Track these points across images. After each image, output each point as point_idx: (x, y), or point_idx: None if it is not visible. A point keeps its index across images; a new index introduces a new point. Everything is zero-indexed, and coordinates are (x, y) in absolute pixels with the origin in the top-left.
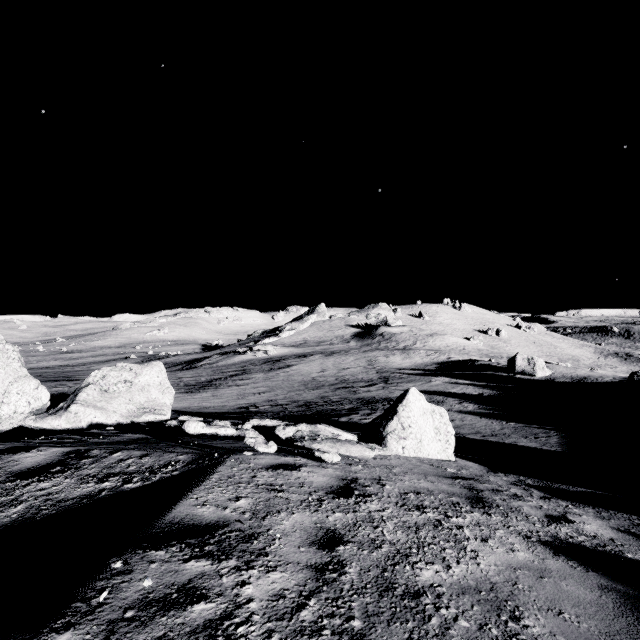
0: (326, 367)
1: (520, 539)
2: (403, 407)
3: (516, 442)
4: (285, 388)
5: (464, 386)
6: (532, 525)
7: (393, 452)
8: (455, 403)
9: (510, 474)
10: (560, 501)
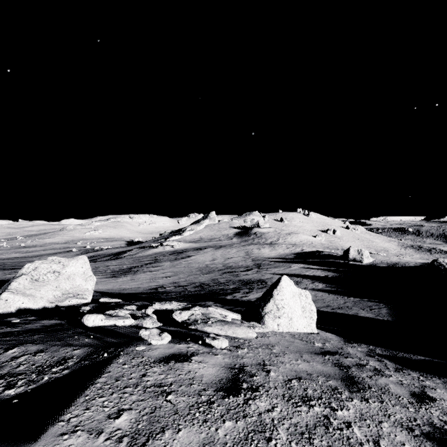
0: (216, 257)
1: (406, 434)
2: (277, 292)
3: (357, 313)
4: (186, 273)
5: (314, 270)
6: (407, 410)
7: (270, 329)
8: (309, 283)
9: (361, 344)
10: (411, 372)
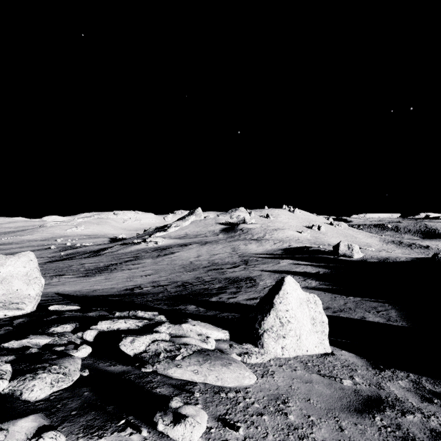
0: (201, 253)
1: None
2: (280, 299)
3: (365, 317)
4: (168, 271)
5: (304, 266)
6: None
7: (271, 354)
8: (301, 280)
9: (395, 370)
10: None
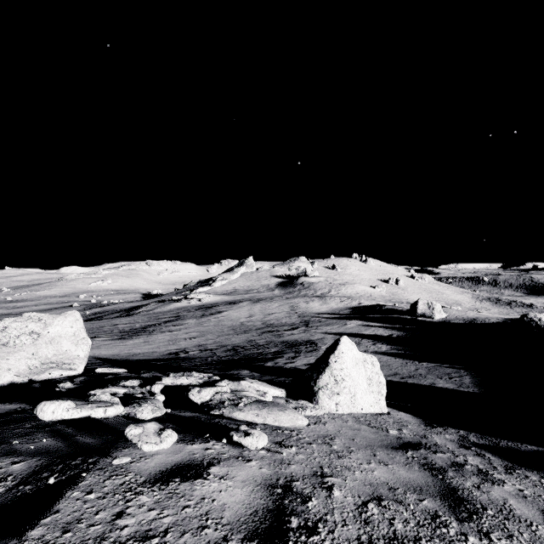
0: (253, 313)
1: None
2: (335, 358)
3: (434, 383)
4: (215, 333)
5: (375, 328)
6: None
7: (326, 410)
8: (370, 344)
9: (448, 427)
10: (527, 472)
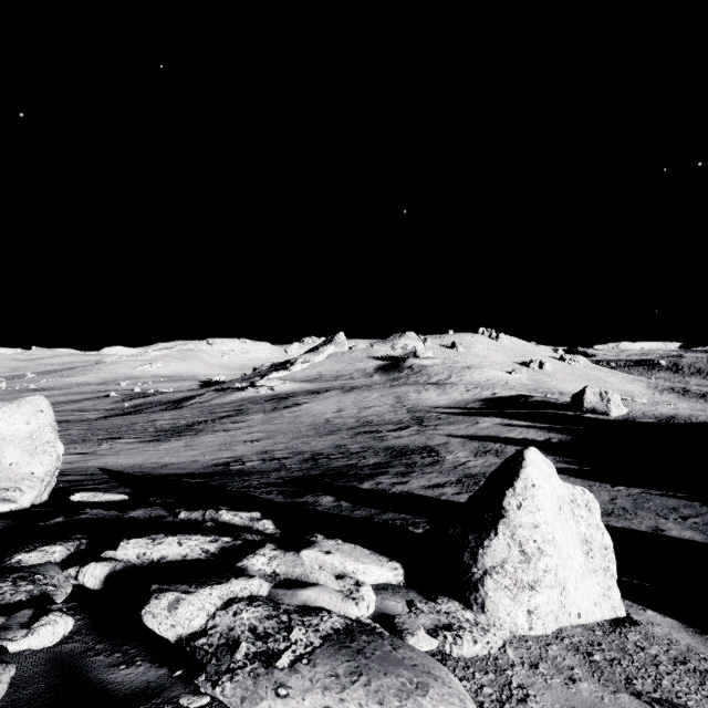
0: (344, 405)
1: None
2: (518, 499)
3: (661, 530)
4: (289, 433)
5: (523, 429)
6: None
7: (504, 628)
8: None
9: None
10: None
